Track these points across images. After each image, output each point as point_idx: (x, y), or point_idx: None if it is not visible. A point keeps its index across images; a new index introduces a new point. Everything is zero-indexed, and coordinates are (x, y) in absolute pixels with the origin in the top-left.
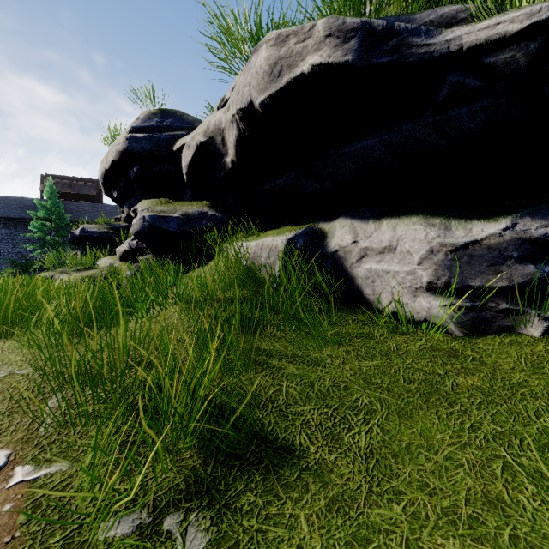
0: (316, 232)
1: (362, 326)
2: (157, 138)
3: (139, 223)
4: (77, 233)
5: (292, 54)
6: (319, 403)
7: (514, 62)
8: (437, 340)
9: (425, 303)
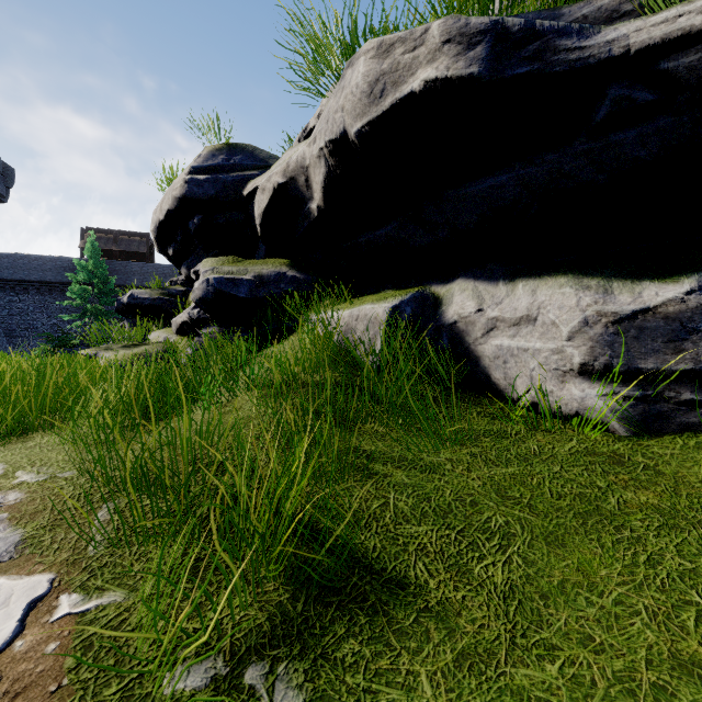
0: (428, 298)
1: (491, 421)
2: (223, 180)
3: (202, 288)
4: (125, 300)
5: (398, 67)
6: (438, 523)
7: None
8: (594, 441)
9: (577, 391)
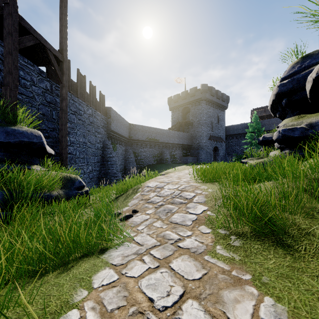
0: None
1: None
2: (296, 78)
3: (276, 134)
4: (260, 139)
5: None
6: None
7: None
8: None
9: None
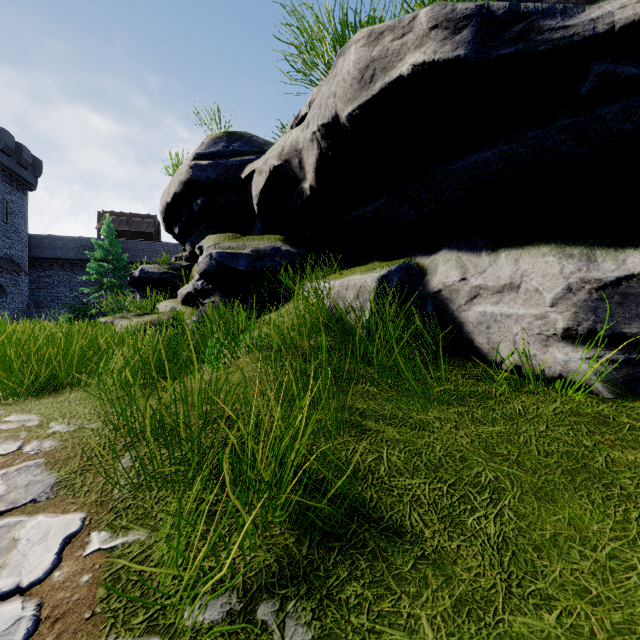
0: (414, 268)
1: (475, 382)
2: (223, 165)
3: (205, 261)
4: (136, 274)
5: (387, 54)
6: (430, 476)
7: None
8: (578, 403)
9: (561, 355)
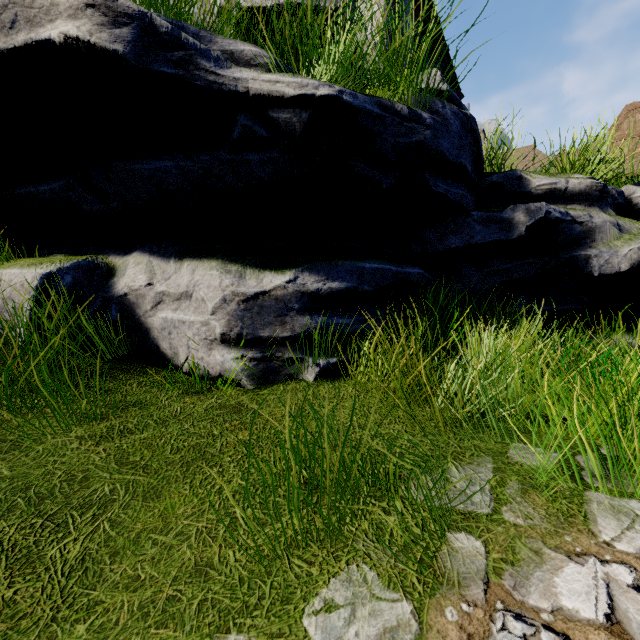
0: (100, 268)
1: (149, 389)
2: None
3: None
4: None
5: (33, 4)
6: (27, 513)
7: (292, 124)
8: (230, 396)
9: (220, 356)
